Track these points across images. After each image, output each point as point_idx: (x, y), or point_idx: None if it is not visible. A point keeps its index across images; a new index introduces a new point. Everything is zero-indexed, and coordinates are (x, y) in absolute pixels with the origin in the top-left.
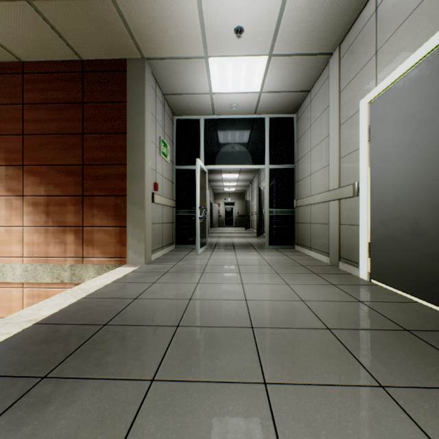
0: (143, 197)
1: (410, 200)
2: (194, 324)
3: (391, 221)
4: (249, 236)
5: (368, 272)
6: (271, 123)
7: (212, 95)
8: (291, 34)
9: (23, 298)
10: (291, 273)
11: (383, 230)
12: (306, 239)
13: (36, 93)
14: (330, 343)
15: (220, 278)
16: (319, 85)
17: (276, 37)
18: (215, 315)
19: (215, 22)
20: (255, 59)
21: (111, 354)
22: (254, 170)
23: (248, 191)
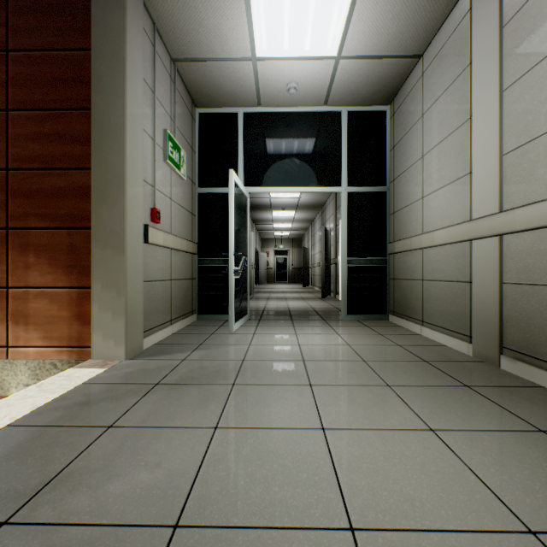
0: (121, 230)
1: None
2: None
3: None
4: (311, 298)
5: None
6: (351, 121)
7: (257, 62)
8: None
9: None
10: (418, 385)
11: None
12: (414, 307)
13: None
14: None
15: (270, 404)
16: (445, 36)
17: None
18: None
19: None
20: None
21: None
22: (316, 205)
23: (307, 236)
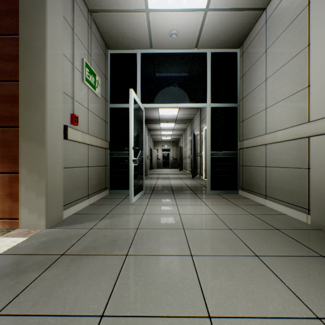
0: (42, 128)
1: None
2: None
3: None
4: (185, 178)
5: None
6: (213, 59)
7: (149, 13)
8: None
9: None
10: (282, 255)
11: None
12: (258, 185)
13: None
14: None
15: (157, 281)
16: None
17: None
18: None
19: None
20: None
21: None
22: (188, 119)
23: (181, 139)
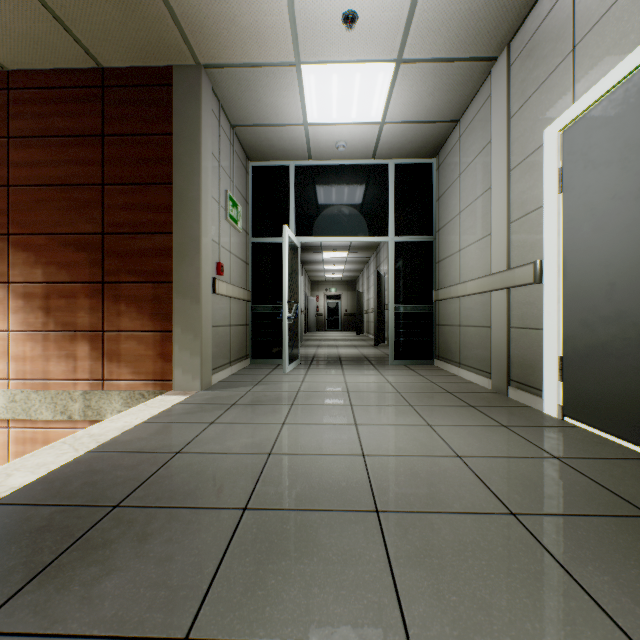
0: (197, 284)
1: (638, 287)
2: (274, 505)
3: (602, 323)
4: (363, 346)
5: (560, 405)
6: (399, 173)
7: (308, 127)
8: (434, 25)
9: (9, 444)
10: (434, 405)
11: (587, 338)
12: (453, 351)
13: (28, 120)
14: (523, 546)
15: (320, 414)
16: (475, 110)
17: (409, 29)
18: (312, 485)
19: (311, 2)
20: (375, 67)
21: (114, 575)
22: (370, 246)
23: (361, 278)
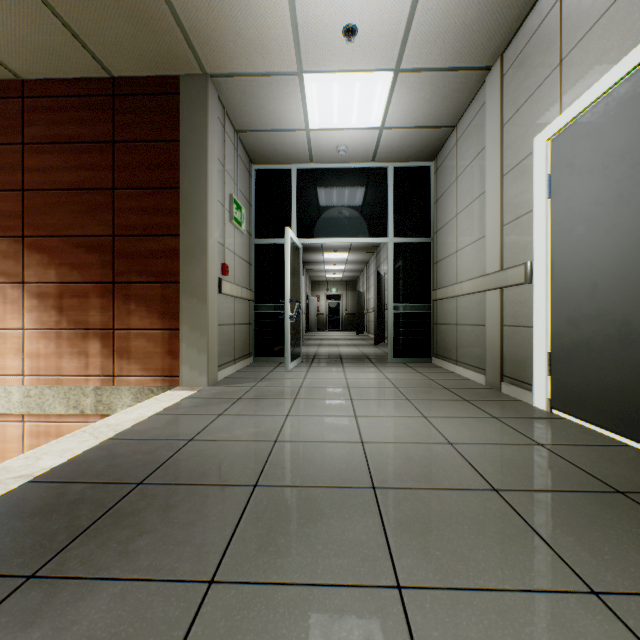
0: (204, 284)
1: (617, 287)
2: (281, 483)
3: (585, 321)
4: (363, 345)
5: (548, 399)
6: (398, 176)
7: (310, 132)
8: (430, 37)
9: (23, 438)
10: (430, 399)
11: (573, 334)
12: (450, 349)
13: (42, 128)
14: (501, 514)
15: (322, 407)
16: (471, 116)
17: (407, 41)
18: (315, 467)
19: (313, 17)
20: (374, 76)
21: (145, 535)
22: (370, 247)
23: (362, 278)
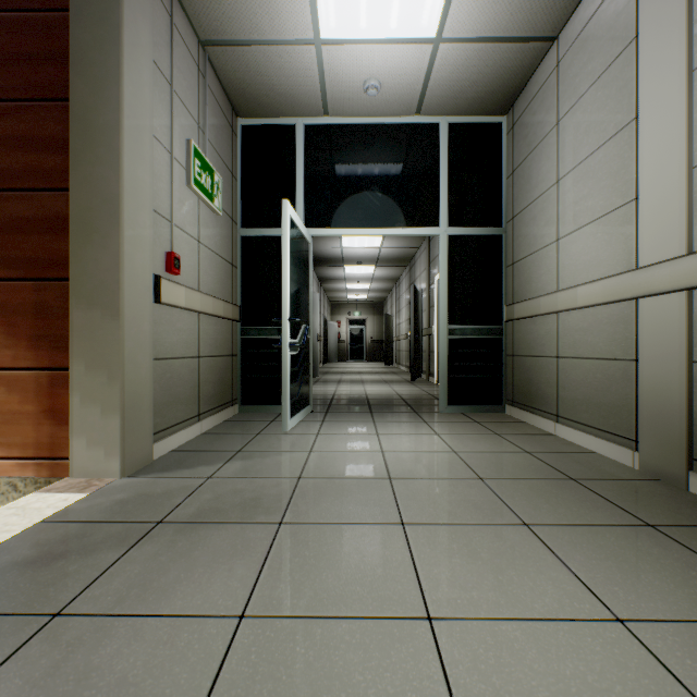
0: (115, 282)
1: None
2: None
3: None
4: (396, 381)
5: None
6: (454, 136)
7: (322, 47)
8: None
9: None
10: (573, 524)
11: None
12: (544, 395)
13: None
14: None
15: (337, 564)
16: (594, 4)
17: None
18: None
19: None
20: None
21: None
22: (402, 258)
23: (390, 300)
